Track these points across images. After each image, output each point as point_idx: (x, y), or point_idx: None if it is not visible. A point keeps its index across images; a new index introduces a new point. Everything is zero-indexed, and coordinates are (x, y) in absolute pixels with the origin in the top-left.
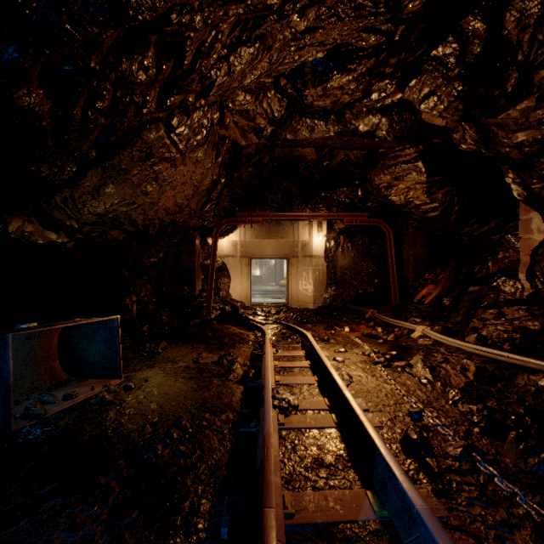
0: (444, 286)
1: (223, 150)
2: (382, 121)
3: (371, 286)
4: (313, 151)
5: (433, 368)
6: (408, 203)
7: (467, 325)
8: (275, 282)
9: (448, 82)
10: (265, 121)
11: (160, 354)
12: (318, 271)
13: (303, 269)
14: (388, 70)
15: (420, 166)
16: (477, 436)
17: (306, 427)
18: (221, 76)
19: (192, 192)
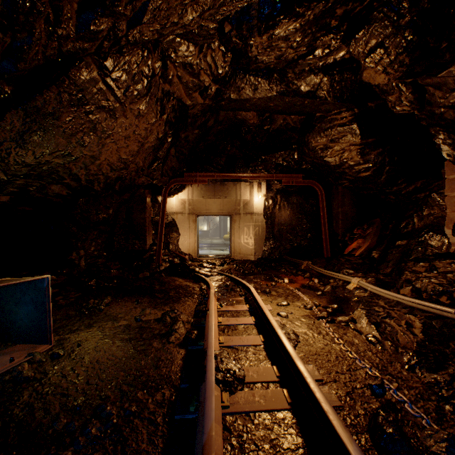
0: (372, 240)
1: (168, 108)
2: (323, 81)
3: (304, 240)
4: (254, 115)
5: (378, 324)
6: (342, 164)
7: (400, 278)
8: (220, 236)
9: (398, 31)
10: (209, 79)
11: (102, 311)
12: (258, 227)
13: (245, 224)
14: (333, 22)
15: (355, 128)
16: (451, 417)
17: (255, 411)
18: None
19: (137, 148)
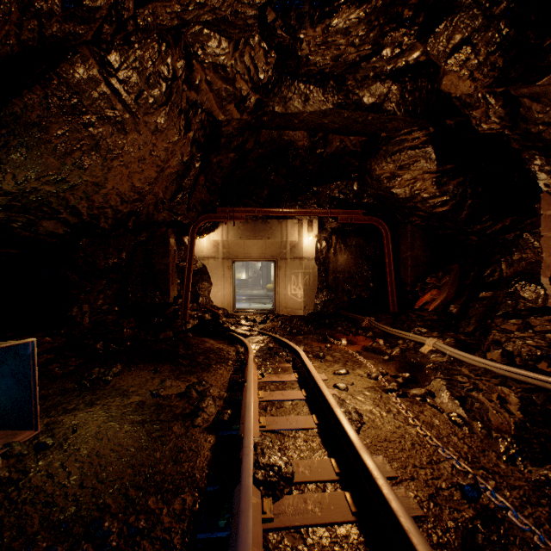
0: (450, 291)
1: (195, 123)
2: (392, 90)
3: (365, 291)
4: (305, 136)
5: (463, 399)
6: (414, 196)
7: (486, 338)
8: (262, 286)
9: (490, 22)
10: (248, 87)
11: (110, 383)
12: (308, 275)
13: (292, 272)
14: (406, 12)
15: (430, 151)
16: None
17: (308, 525)
18: None
19: (155, 174)
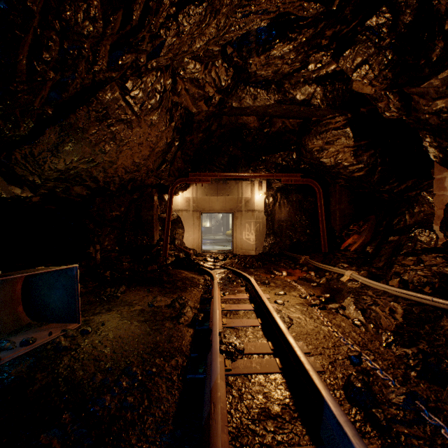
0: (367, 236)
1: (176, 116)
2: (317, 91)
3: (303, 236)
4: (255, 119)
5: (364, 310)
6: (337, 164)
7: (390, 271)
8: (222, 232)
9: (379, 51)
10: (213, 90)
11: (119, 298)
12: (259, 223)
13: (246, 221)
14: (324, 41)
15: (348, 131)
16: (415, 380)
17: (252, 373)
18: (170, 36)
19: (148, 153)
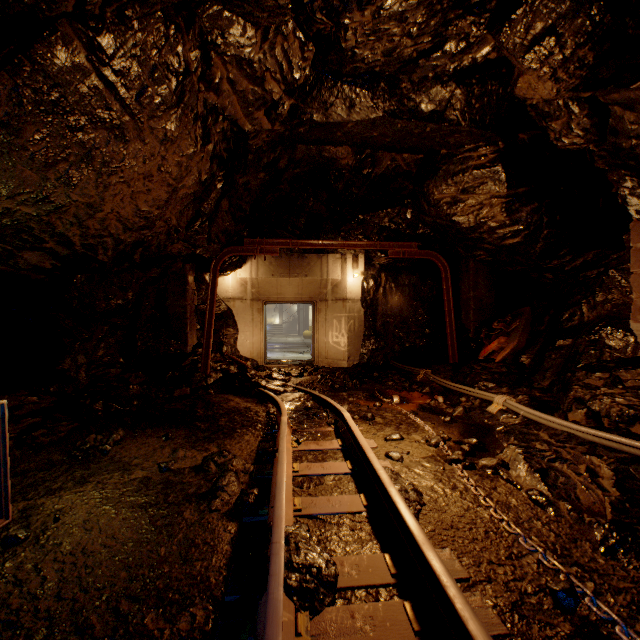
0: (521, 338)
1: (215, 133)
2: (455, 95)
3: (420, 339)
4: (349, 152)
5: (545, 472)
6: (479, 225)
7: (566, 395)
8: (298, 332)
9: (580, 6)
10: (280, 89)
11: (108, 454)
12: (353, 319)
13: (334, 316)
14: None
15: (499, 171)
16: None
17: None
18: None
19: (166, 195)
